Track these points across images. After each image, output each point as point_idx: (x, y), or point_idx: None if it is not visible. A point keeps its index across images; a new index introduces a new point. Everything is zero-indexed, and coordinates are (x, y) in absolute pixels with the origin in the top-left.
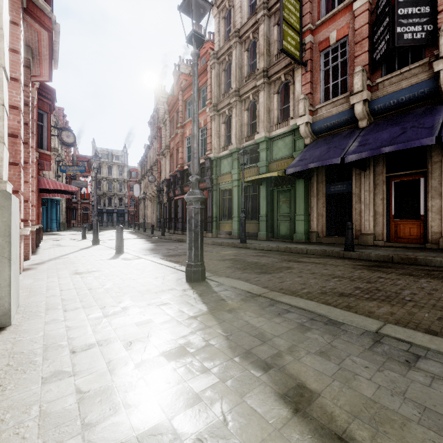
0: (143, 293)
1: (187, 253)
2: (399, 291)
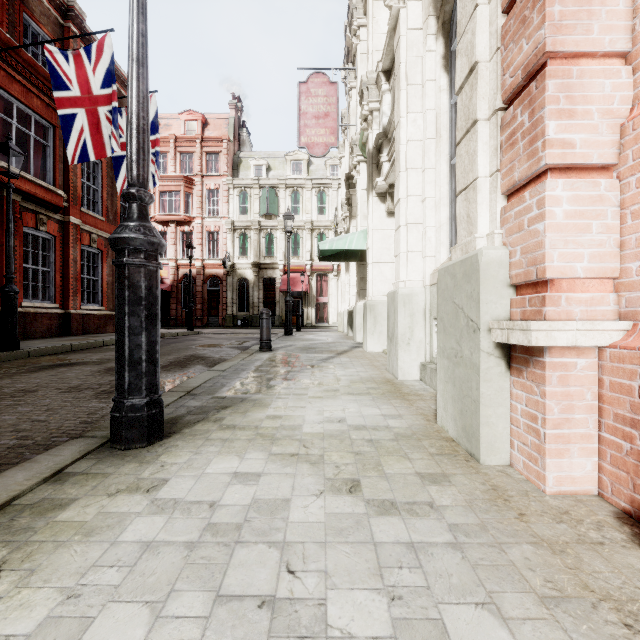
0: (273, 431)
1: (147, 378)
2: (78, 383)
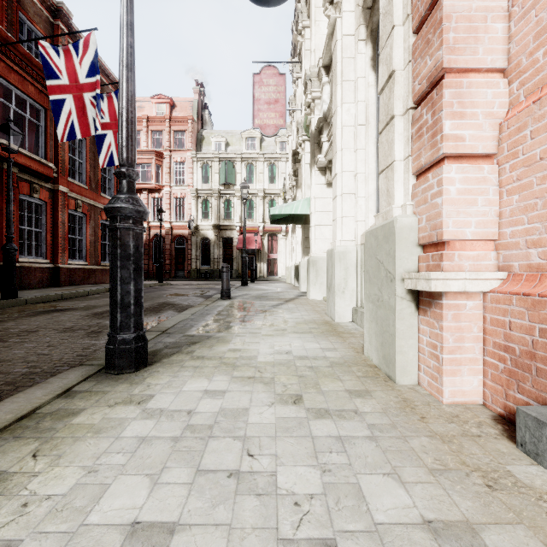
0: (234, 360)
1: (135, 318)
2: (71, 325)
